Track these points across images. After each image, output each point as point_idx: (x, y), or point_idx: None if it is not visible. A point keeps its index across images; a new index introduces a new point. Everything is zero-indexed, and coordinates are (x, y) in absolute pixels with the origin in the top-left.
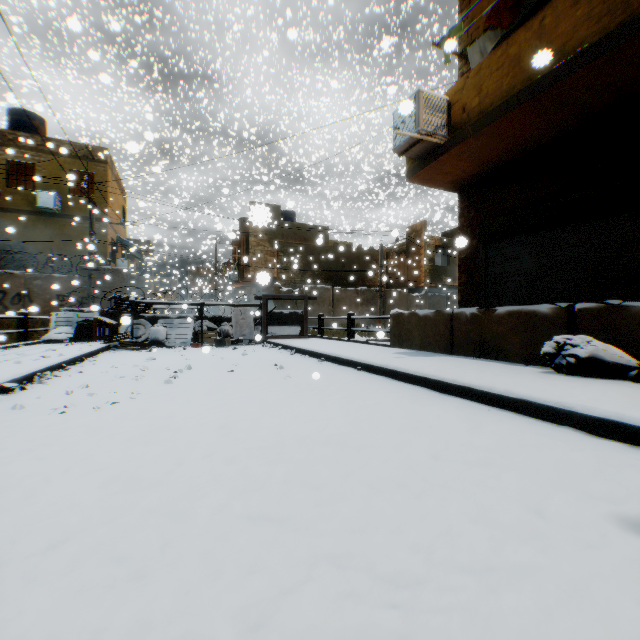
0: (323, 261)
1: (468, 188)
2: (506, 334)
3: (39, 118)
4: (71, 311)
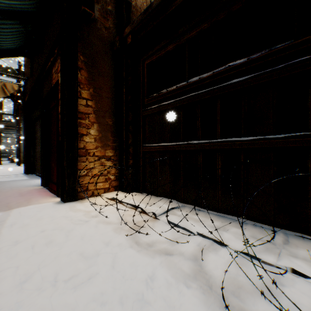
0: None
1: None
2: None
3: None
4: None
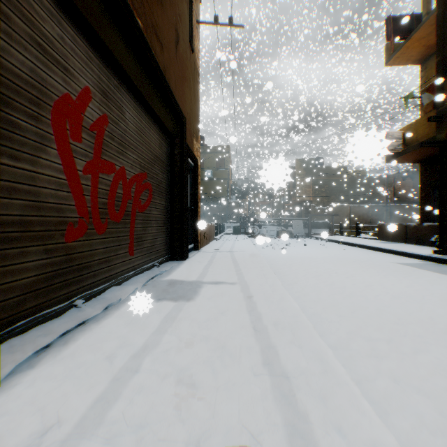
0: (342, 188)
1: (423, 161)
2: (426, 234)
3: (202, 137)
4: (229, 222)
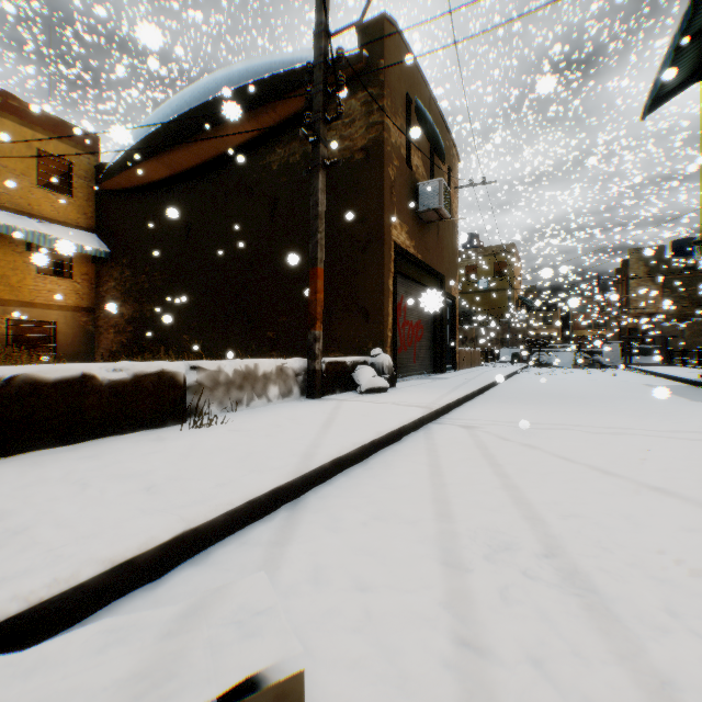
0: None
1: None
2: None
3: (475, 235)
4: (507, 348)
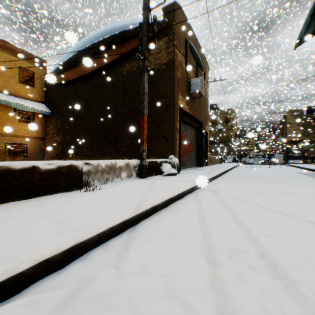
0: None
1: None
2: None
3: (216, 104)
4: (230, 156)
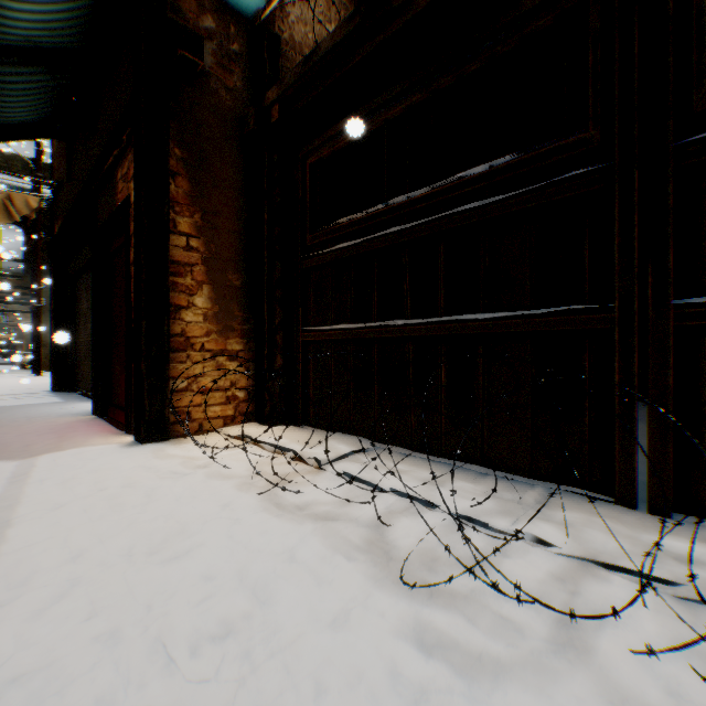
0: None
1: None
2: None
3: None
4: None
